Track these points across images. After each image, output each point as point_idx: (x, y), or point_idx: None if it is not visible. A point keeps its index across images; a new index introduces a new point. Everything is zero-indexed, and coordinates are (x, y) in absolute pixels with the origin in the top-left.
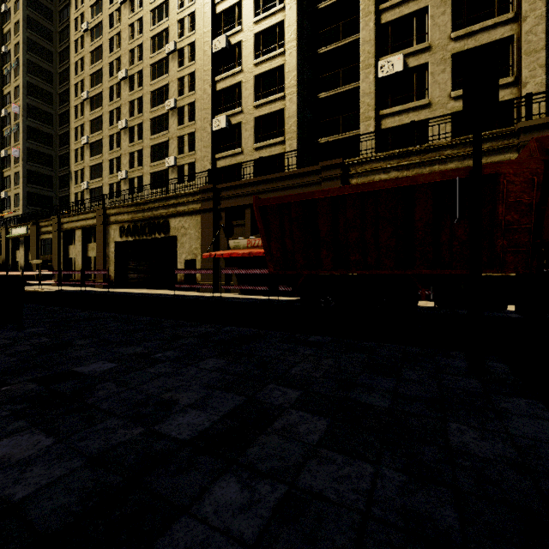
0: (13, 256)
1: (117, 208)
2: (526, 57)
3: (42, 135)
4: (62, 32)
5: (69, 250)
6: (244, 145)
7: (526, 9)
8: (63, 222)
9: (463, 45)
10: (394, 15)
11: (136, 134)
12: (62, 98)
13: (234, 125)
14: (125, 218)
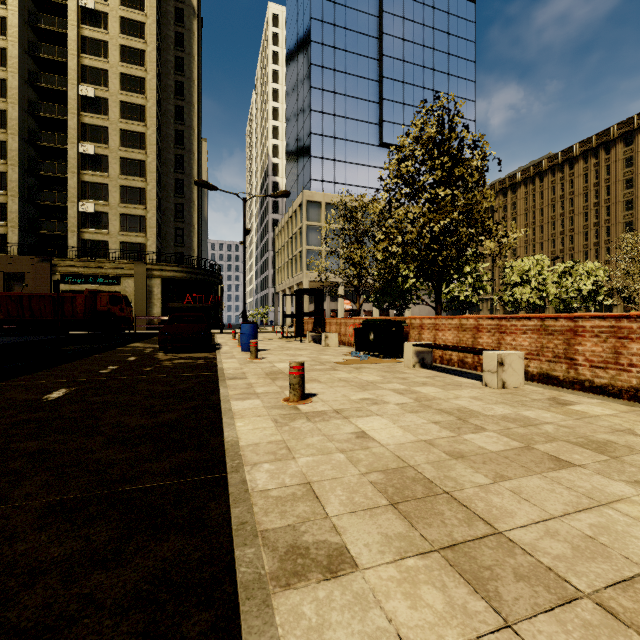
0: None
1: None
2: (149, 228)
3: None
4: None
5: None
6: None
7: (149, 208)
8: None
9: (125, 211)
10: (90, 179)
11: None
12: None
13: None
14: None
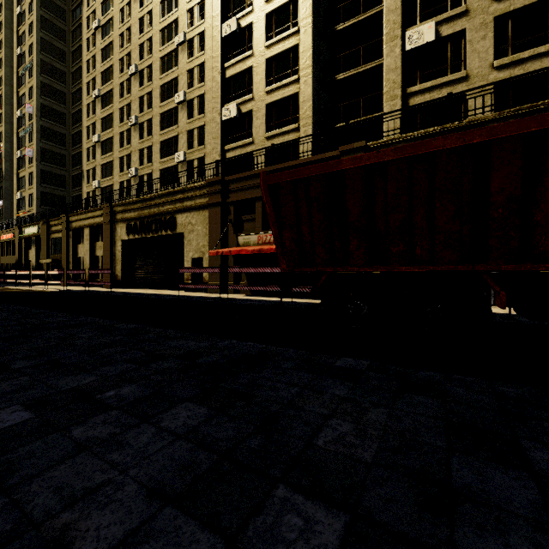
0: (26, 255)
1: (123, 204)
2: None
3: (55, 135)
4: (74, 31)
5: (77, 249)
6: (255, 134)
7: None
8: (71, 221)
9: (509, 5)
10: None
11: (146, 130)
12: (74, 97)
13: (244, 114)
14: (132, 215)
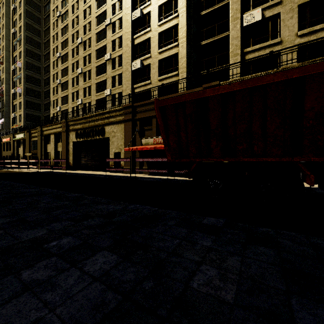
0: (17, 151)
1: (74, 120)
2: None
3: (34, 80)
4: (46, 18)
5: (47, 147)
6: (152, 78)
7: None
8: (43, 130)
9: None
10: None
11: (87, 76)
12: (46, 57)
13: (146, 66)
14: (78, 126)
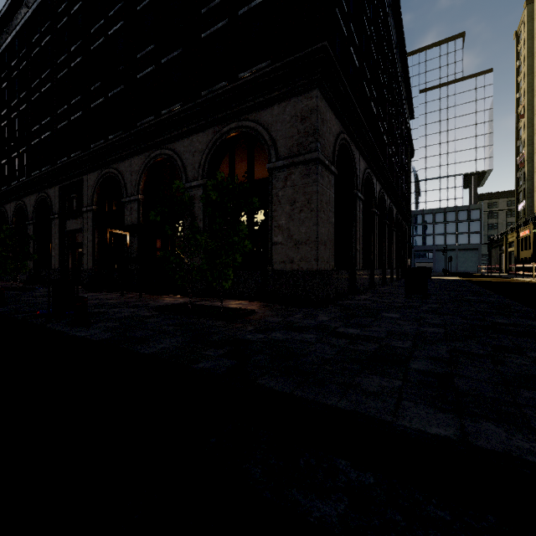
0: None
1: None
2: None
3: None
4: None
5: None
6: None
7: None
8: None
9: None
10: None
11: None
12: None
13: None
14: None
